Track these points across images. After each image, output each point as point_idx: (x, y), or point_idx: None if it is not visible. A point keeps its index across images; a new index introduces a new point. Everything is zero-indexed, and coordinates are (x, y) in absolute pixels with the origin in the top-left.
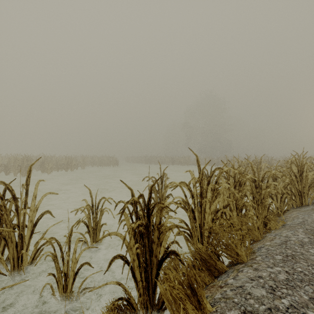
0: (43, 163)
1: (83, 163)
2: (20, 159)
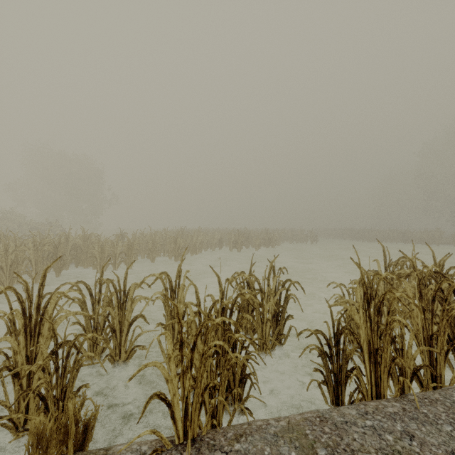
0: (248, 238)
1: (278, 238)
2: (237, 234)
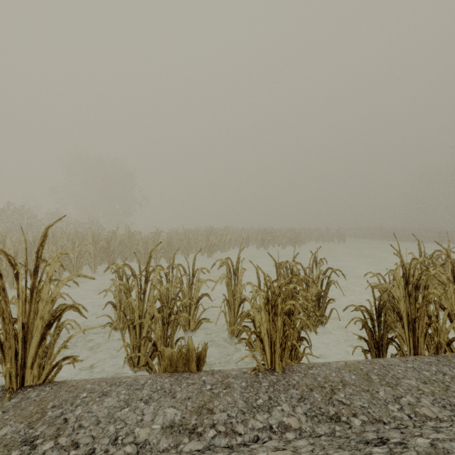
0: (274, 237)
1: (304, 237)
2: (264, 233)
